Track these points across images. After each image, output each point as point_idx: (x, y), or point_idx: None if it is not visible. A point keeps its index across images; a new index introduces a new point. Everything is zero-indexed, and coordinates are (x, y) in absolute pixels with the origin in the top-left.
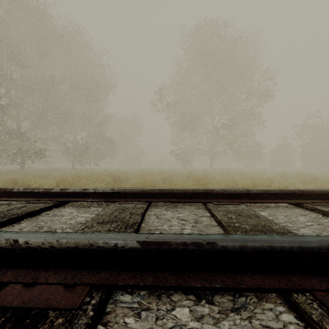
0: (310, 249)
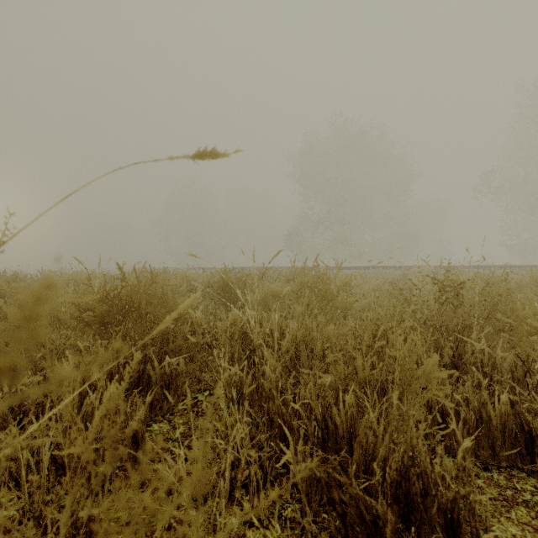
0: (526, 265)
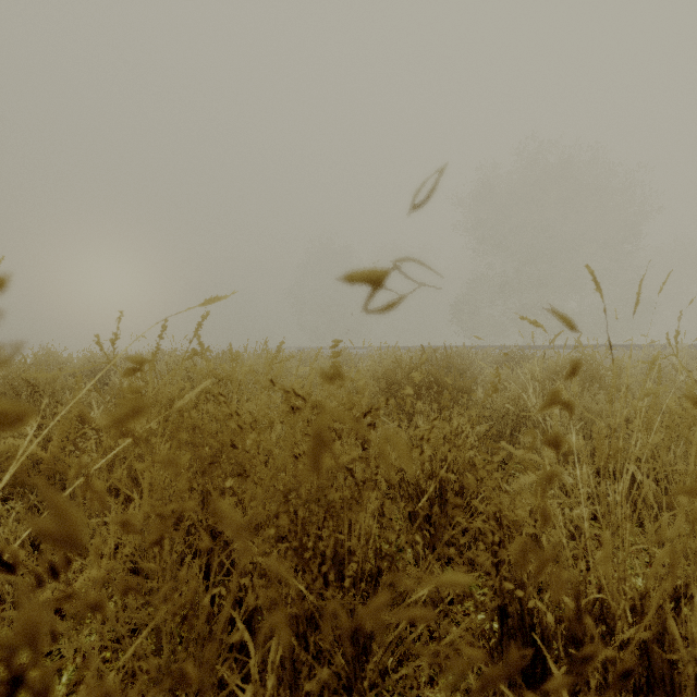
0: None
